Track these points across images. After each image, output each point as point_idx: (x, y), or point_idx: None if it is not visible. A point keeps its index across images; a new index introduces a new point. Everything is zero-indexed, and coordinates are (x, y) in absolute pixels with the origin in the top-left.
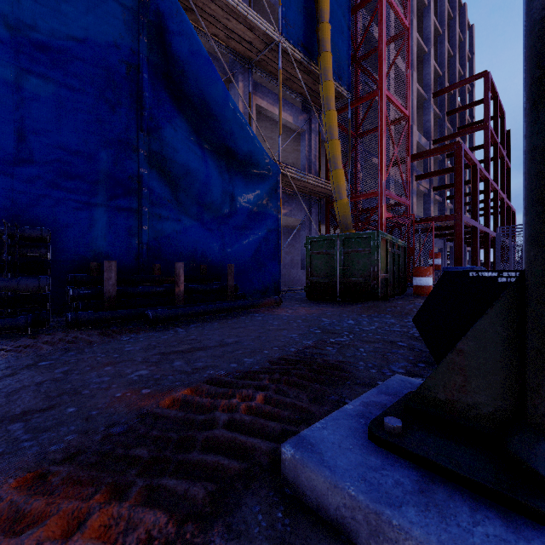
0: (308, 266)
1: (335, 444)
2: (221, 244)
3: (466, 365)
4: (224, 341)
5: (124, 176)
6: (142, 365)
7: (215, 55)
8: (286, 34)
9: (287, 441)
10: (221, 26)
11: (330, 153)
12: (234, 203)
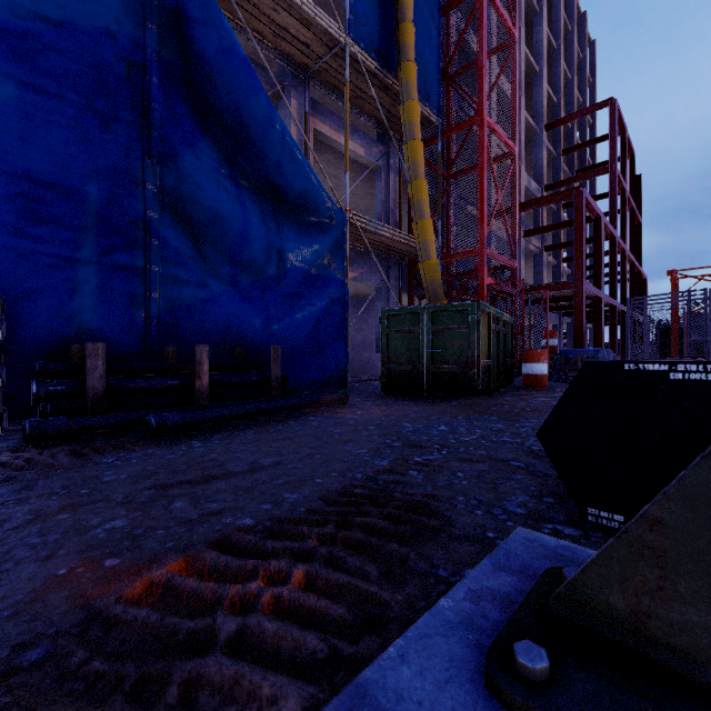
0: (385, 348)
1: (425, 705)
2: (265, 319)
3: (667, 550)
4: (258, 462)
5: (123, 221)
6: (121, 509)
7: (261, 63)
8: (355, 35)
9: (332, 702)
10: (266, 20)
11: (415, 197)
12: (283, 261)
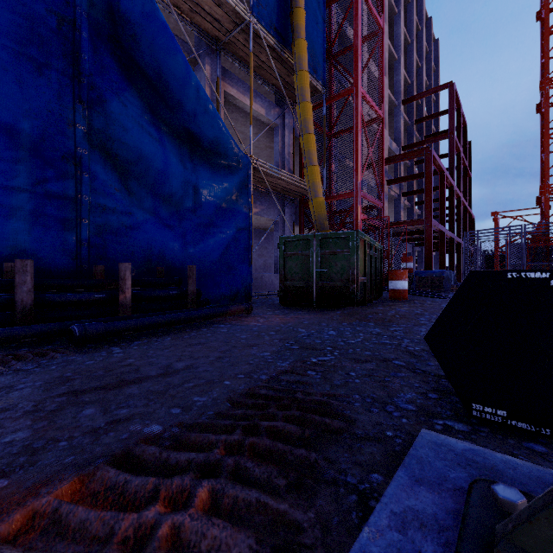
0: (282, 268)
1: None
2: (183, 243)
3: None
4: (172, 366)
5: (56, 156)
6: (26, 419)
7: (180, 37)
8: (258, 15)
9: None
10: None
11: (305, 148)
12: (198, 196)
